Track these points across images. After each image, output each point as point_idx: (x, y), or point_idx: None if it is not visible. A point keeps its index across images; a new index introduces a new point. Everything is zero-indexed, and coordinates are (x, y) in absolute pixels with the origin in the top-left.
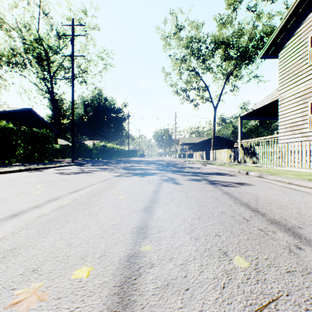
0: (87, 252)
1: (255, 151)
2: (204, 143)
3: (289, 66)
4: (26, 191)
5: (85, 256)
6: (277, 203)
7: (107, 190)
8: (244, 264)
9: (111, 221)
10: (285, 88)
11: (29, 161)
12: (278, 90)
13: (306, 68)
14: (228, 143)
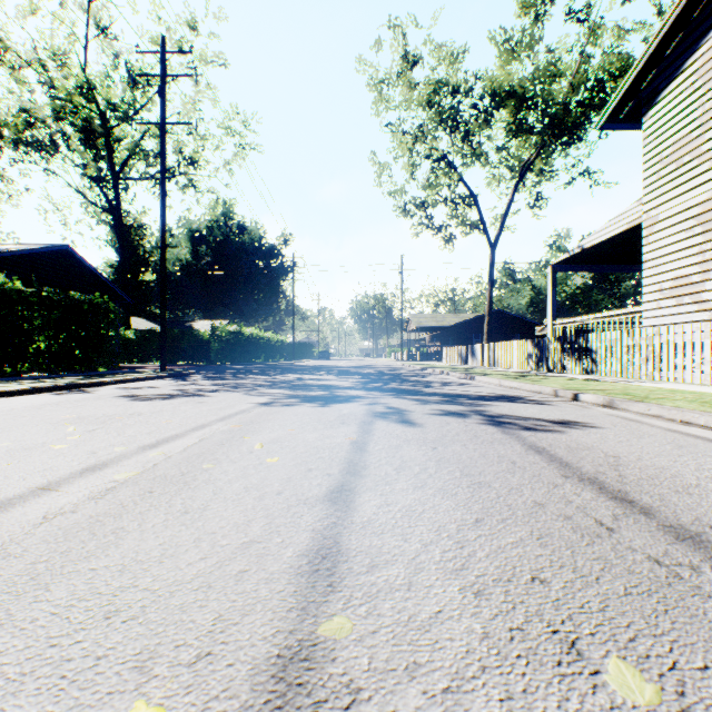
0: (157, 642)
1: (589, 346)
2: (468, 327)
3: (669, 144)
4: (34, 444)
5: (148, 657)
6: (673, 476)
7: (238, 440)
8: (644, 694)
9: (239, 533)
10: (659, 197)
11: (61, 367)
12: (643, 202)
13: (710, 149)
14: (522, 326)
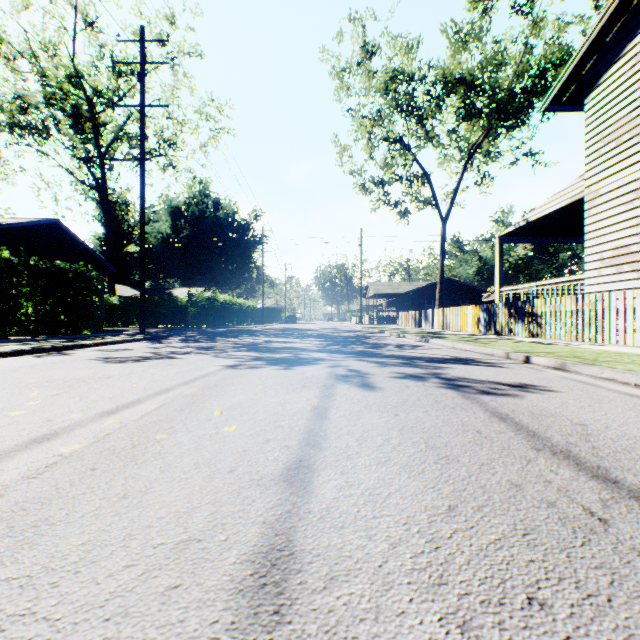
0: None
1: (535, 311)
2: (421, 294)
3: (609, 124)
4: None
5: None
6: None
7: (199, 406)
8: None
9: (178, 526)
10: (600, 173)
11: (48, 331)
12: (584, 178)
13: None
14: (470, 293)
